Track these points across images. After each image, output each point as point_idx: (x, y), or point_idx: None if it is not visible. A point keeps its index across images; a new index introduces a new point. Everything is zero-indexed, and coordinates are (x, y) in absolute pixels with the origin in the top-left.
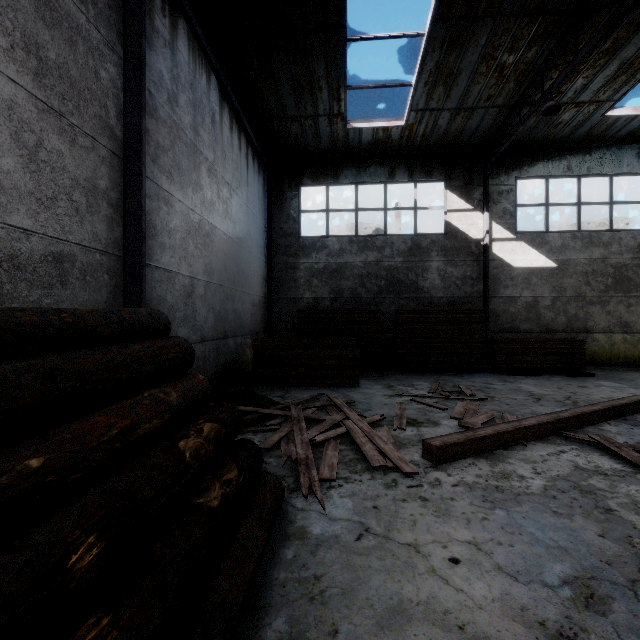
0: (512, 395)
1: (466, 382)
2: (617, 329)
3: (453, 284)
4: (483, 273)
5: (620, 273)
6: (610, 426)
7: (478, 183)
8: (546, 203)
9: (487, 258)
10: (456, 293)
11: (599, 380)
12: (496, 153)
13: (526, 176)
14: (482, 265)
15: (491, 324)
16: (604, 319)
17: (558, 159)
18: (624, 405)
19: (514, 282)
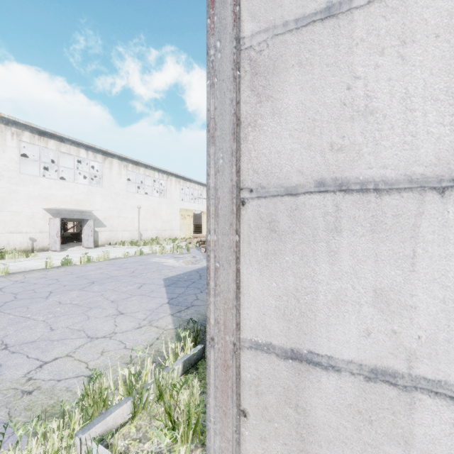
0: None
1: None
2: None
3: None
4: None
5: None
6: None
7: None
8: None
9: None
10: None
11: None
12: None
13: None
14: None
15: None
16: None
17: None
18: None
19: None
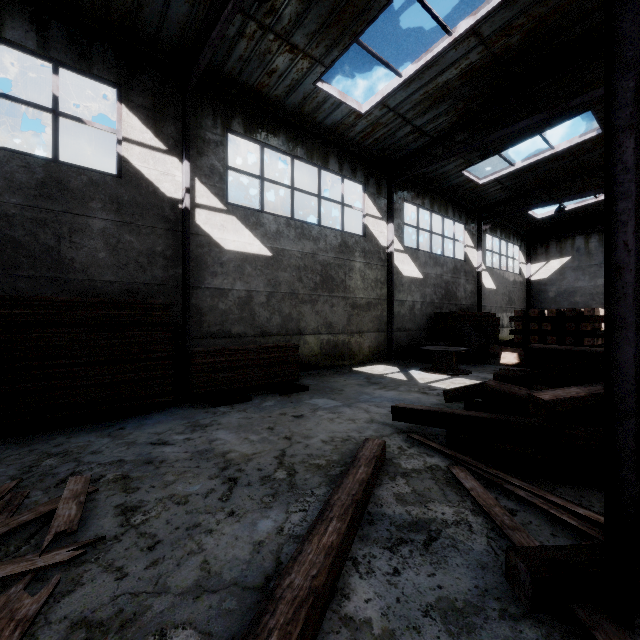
0: (186, 482)
1: (113, 450)
2: (324, 330)
3: (133, 262)
4: (183, 251)
5: (326, 271)
6: (362, 583)
7: (175, 114)
8: (261, 176)
9: (187, 229)
10: (139, 277)
11: (314, 397)
12: (196, 69)
13: (239, 133)
14: (181, 239)
15: (194, 326)
16: (314, 319)
17: (273, 127)
18: (367, 485)
19: (225, 269)
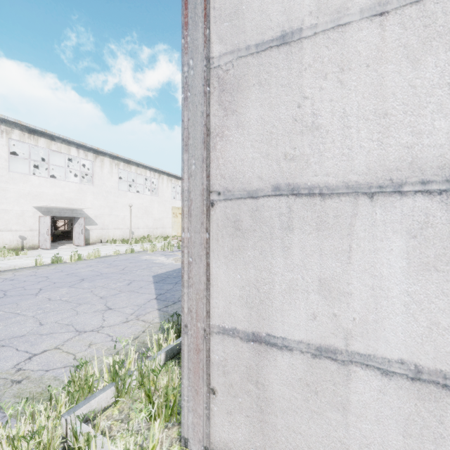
0: None
1: None
2: None
3: None
4: None
5: None
6: None
7: None
8: None
9: None
10: None
11: None
12: None
13: None
14: None
15: None
16: None
17: None
18: None
19: None
